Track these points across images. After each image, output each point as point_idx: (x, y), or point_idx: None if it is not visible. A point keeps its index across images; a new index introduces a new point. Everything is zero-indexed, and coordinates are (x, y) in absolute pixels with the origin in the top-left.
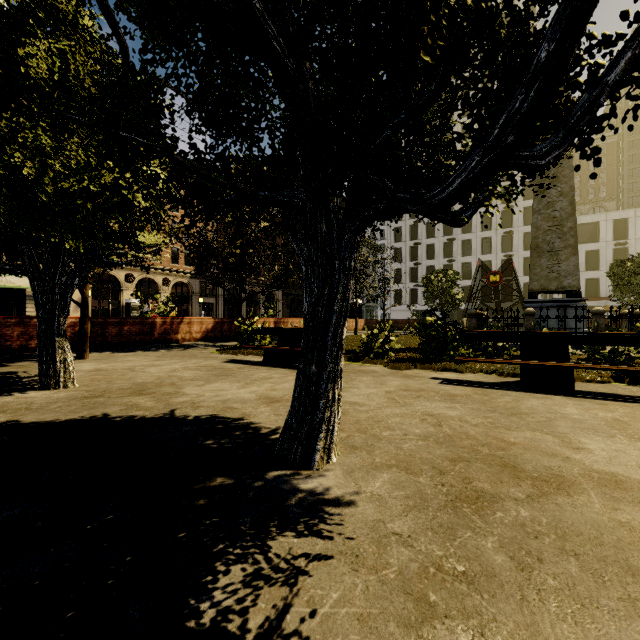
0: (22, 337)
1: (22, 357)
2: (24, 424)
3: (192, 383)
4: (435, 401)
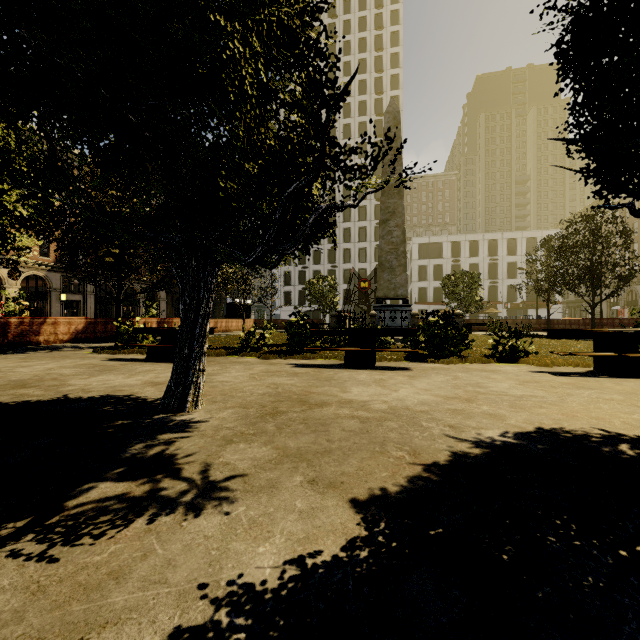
0: None
1: None
2: None
3: (76, 377)
4: (282, 377)
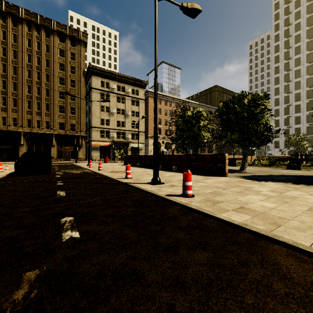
0: None
1: None
2: None
3: None
4: (264, 169)
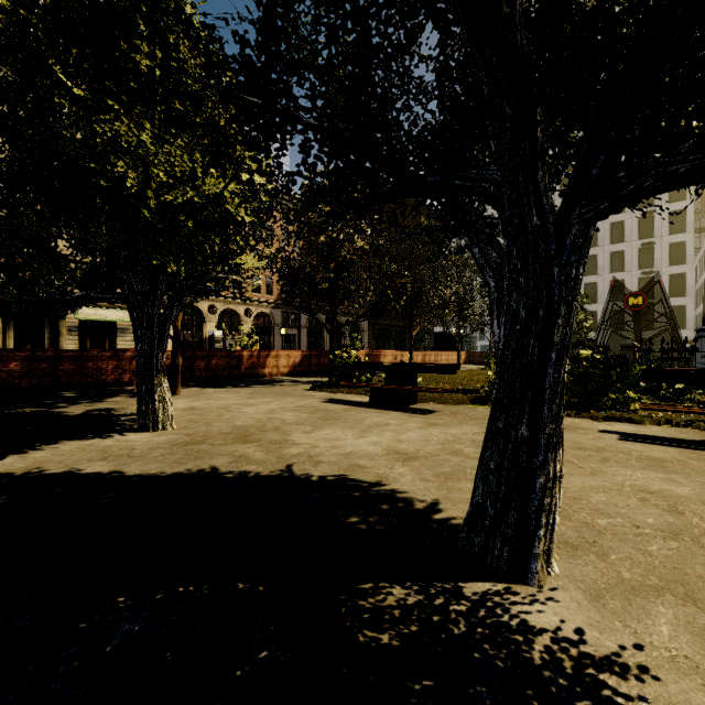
0: (116, 371)
1: (116, 392)
2: (128, 477)
3: (298, 428)
4: (636, 468)
